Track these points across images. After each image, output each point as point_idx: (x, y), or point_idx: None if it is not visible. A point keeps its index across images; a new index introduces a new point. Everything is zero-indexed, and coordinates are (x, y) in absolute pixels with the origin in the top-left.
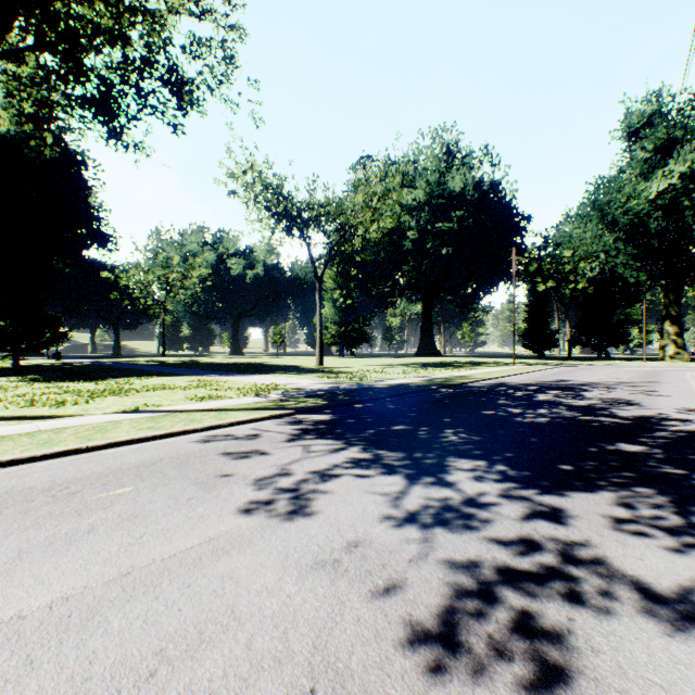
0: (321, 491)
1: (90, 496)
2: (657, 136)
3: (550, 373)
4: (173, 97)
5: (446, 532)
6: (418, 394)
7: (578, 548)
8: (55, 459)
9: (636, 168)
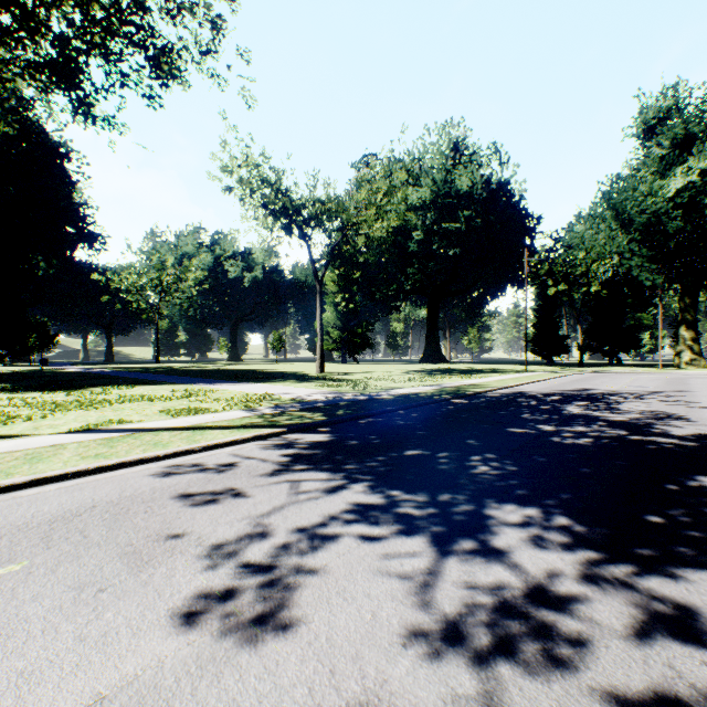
0: (309, 571)
1: None
2: (674, 132)
3: (567, 380)
4: (150, 67)
5: (521, 676)
6: (430, 406)
7: None
8: None
9: (652, 166)
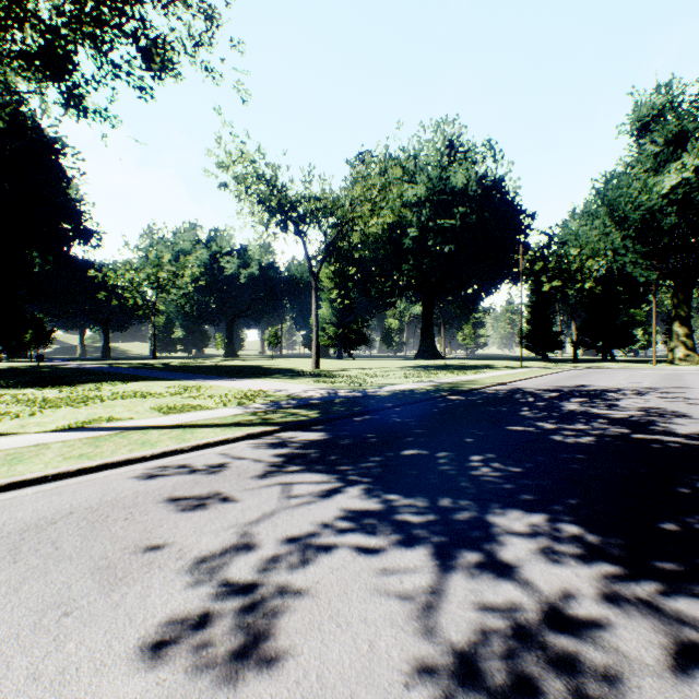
0: (299, 589)
1: None
2: (668, 129)
3: (562, 376)
4: (142, 58)
5: None
6: (426, 403)
7: None
8: None
9: (646, 163)
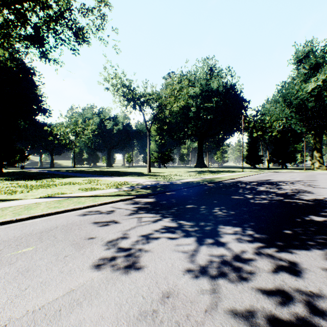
0: (147, 250)
1: (5, 254)
2: (311, 62)
3: (261, 175)
4: (74, 36)
5: (227, 284)
6: (198, 187)
7: (317, 298)
8: None
9: (301, 77)
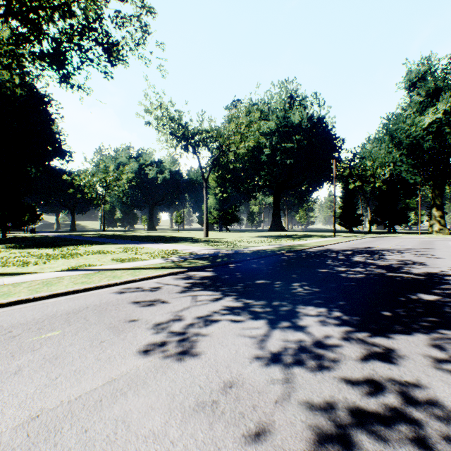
0: (204, 334)
1: (25, 339)
2: (428, 86)
3: (359, 242)
4: (105, 54)
5: (303, 373)
6: (272, 257)
7: (412, 389)
8: (9, 307)
9: (414, 108)
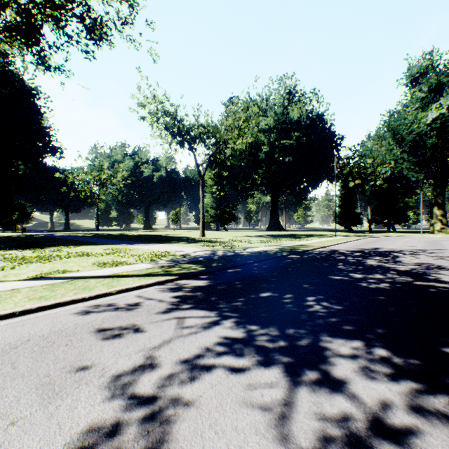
0: (187, 402)
1: None
2: (430, 81)
3: (363, 242)
4: (87, 32)
5: None
6: (275, 260)
7: None
8: None
9: (416, 104)
